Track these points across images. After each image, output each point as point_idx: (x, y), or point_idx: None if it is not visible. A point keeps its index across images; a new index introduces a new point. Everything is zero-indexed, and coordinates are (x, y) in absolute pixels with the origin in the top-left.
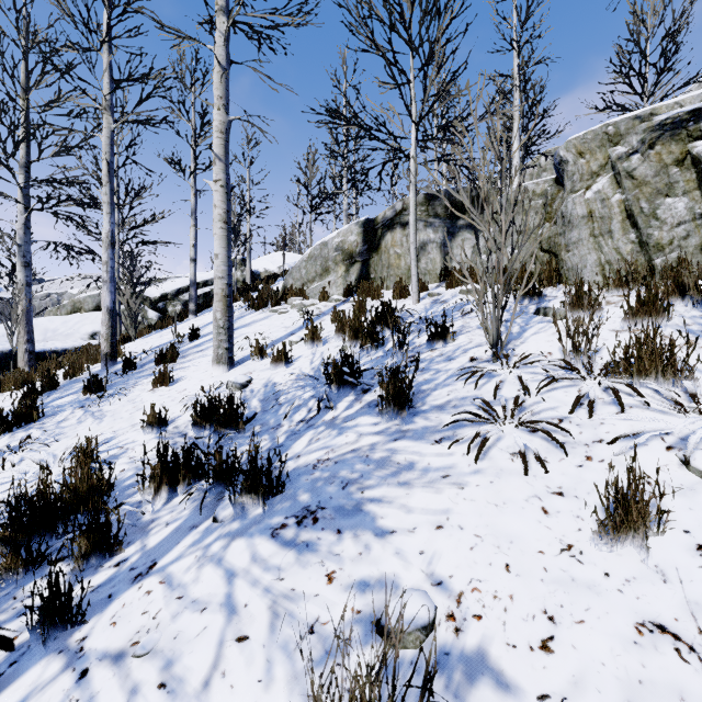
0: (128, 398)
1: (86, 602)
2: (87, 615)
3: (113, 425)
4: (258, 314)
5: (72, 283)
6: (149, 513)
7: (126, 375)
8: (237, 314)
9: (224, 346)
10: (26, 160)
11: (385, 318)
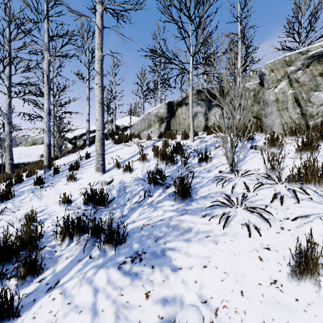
0: (54, 188)
1: (22, 303)
2: (21, 311)
3: (46, 202)
4: (118, 146)
5: (32, 131)
6: (59, 251)
7: (55, 176)
8: (108, 146)
9: (100, 163)
10: (9, 74)
11: (177, 150)
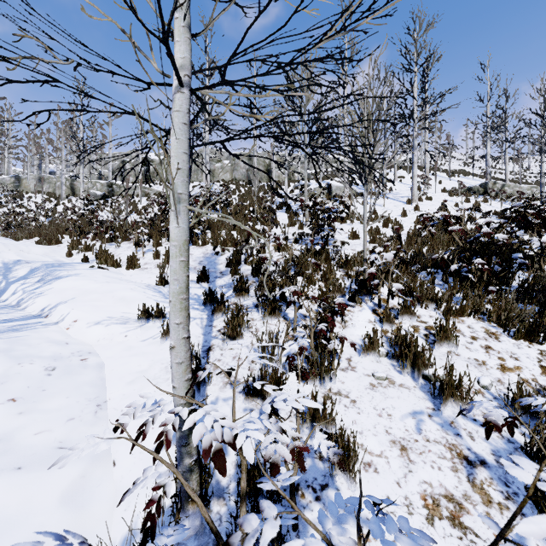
0: None
1: None
2: None
3: None
4: None
5: None
6: None
7: None
8: None
9: None
10: None
11: (22, 195)
